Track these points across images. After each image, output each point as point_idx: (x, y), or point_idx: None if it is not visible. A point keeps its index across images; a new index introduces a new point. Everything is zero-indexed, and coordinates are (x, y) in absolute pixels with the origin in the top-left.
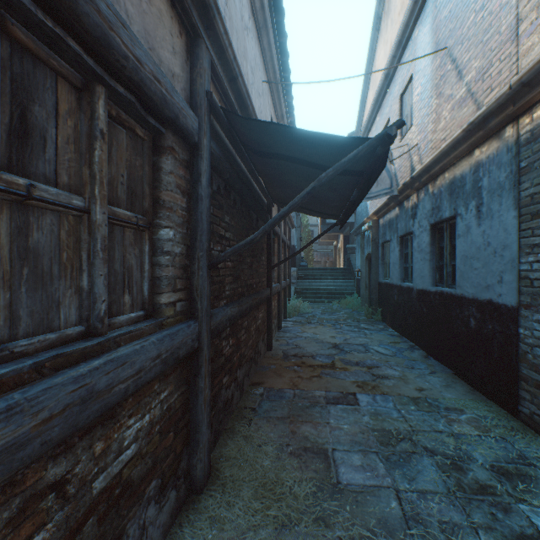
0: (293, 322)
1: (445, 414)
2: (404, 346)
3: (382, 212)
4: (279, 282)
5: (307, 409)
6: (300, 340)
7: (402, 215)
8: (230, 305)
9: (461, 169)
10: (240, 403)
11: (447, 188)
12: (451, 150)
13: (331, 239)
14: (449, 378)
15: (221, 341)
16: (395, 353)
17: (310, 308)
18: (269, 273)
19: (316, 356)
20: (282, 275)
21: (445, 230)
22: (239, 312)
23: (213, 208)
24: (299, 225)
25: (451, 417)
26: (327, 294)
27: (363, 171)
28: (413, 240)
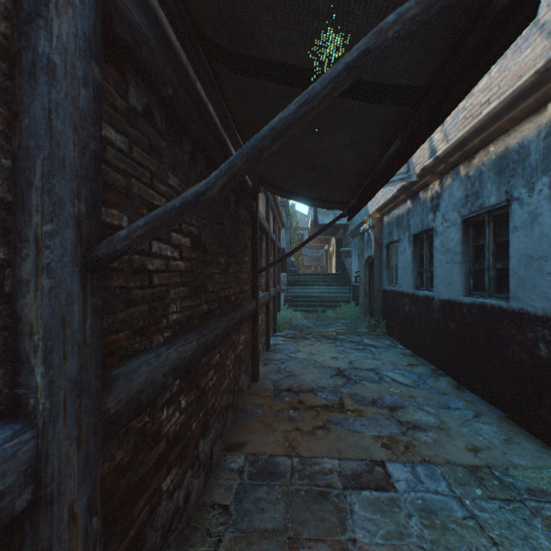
0: (284, 338)
1: (534, 506)
2: (424, 370)
3: (388, 207)
4: (268, 290)
5: (315, 505)
6: (295, 364)
7: (416, 209)
8: (178, 339)
9: (519, 135)
10: (205, 495)
11: (493, 166)
12: (506, 110)
13: (322, 242)
14: (503, 424)
15: (156, 413)
16: (417, 383)
17: (302, 319)
18: (255, 280)
19: (318, 390)
20: (271, 281)
21: (486, 223)
22: (199, 348)
23: (128, 143)
24: (289, 226)
25: (548, 512)
26: (321, 302)
27: (427, 89)
28: (434, 238)
